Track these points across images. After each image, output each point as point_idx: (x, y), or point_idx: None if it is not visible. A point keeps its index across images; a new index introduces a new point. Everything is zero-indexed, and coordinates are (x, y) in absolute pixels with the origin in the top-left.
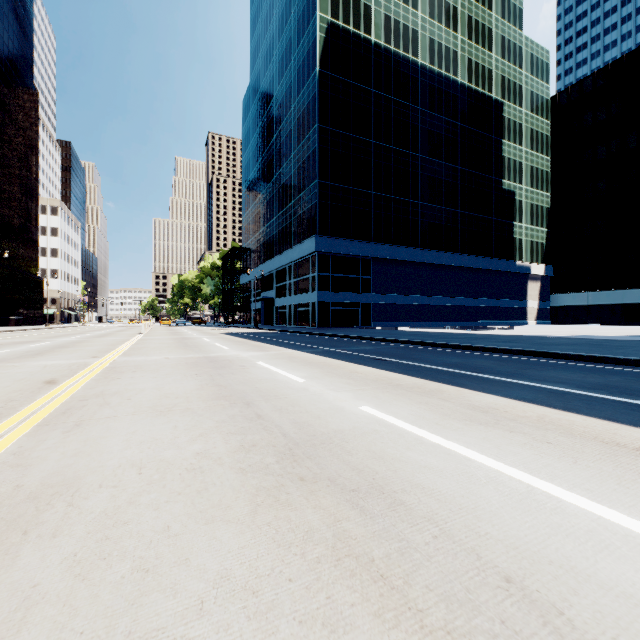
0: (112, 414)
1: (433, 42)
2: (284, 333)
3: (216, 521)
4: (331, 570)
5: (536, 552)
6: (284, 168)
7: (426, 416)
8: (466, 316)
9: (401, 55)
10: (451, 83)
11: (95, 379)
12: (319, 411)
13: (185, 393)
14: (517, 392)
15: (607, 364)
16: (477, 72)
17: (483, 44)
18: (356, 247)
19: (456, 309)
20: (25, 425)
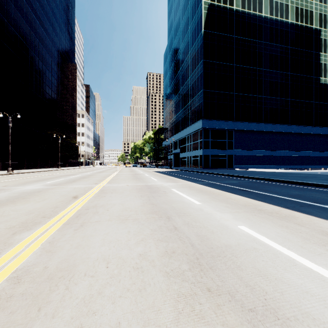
0: (98, 219)
1: (272, 2)
2: (185, 171)
3: (150, 324)
4: None
5: None
6: (185, 85)
7: (290, 238)
8: (294, 162)
9: (251, 13)
10: (284, 24)
11: (94, 196)
12: (212, 227)
13: (135, 208)
14: None
15: None
16: (302, 14)
17: None
18: (224, 124)
19: (287, 158)
20: (59, 223)
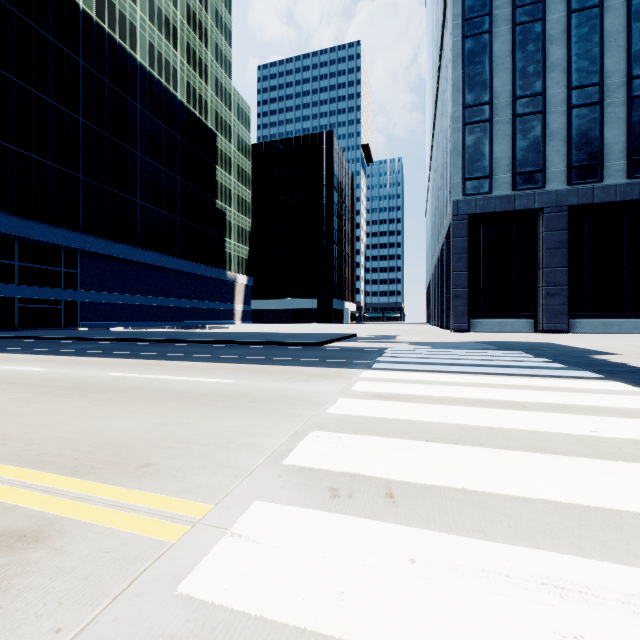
0: None
1: (153, 47)
2: None
3: (63, 403)
4: (123, 399)
5: (188, 387)
6: None
7: (152, 372)
8: (186, 316)
9: (118, 41)
10: (171, 96)
11: None
12: (80, 378)
13: None
14: (203, 359)
15: (258, 345)
16: (195, 97)
17: (201, 75)
18: (58, 235)
19: (176, 310)
20: None
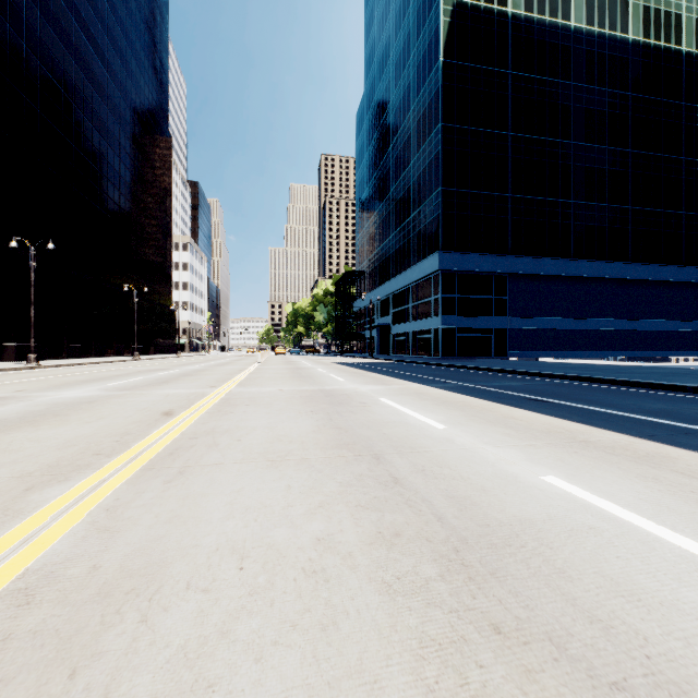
0: (219, 460)
1: None
2: (403, 364)
3: None
4: None
5: None
6: (402, 179)
7: (672, 506)
8: (641, 344)
9: (547, 22)
10: (618, 43)
11: (209, 412)
12: (480, 479)
13: (300, 436)
14: None
15: None
16: (657, 22)
17: None
18: (488, 262)
19: (625, 335)
20: (130, 467)
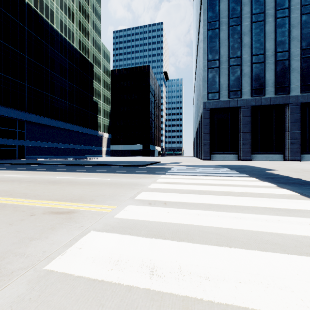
0: None
1: (62, 22)
2: None
3: (49, 186)
4: (71, 185)
5: (94, 181)
6: None
7: (75, 176)
8: (78, 153)
9: (44, 18)
10: (71, 46)
11: None
12: (47, 179)
13: None
14: (95, 172)
15: (117, 166)
16: (83, 47)
17: (85, 36)
18: (14, 113)
19: (73, 150)
20: None
